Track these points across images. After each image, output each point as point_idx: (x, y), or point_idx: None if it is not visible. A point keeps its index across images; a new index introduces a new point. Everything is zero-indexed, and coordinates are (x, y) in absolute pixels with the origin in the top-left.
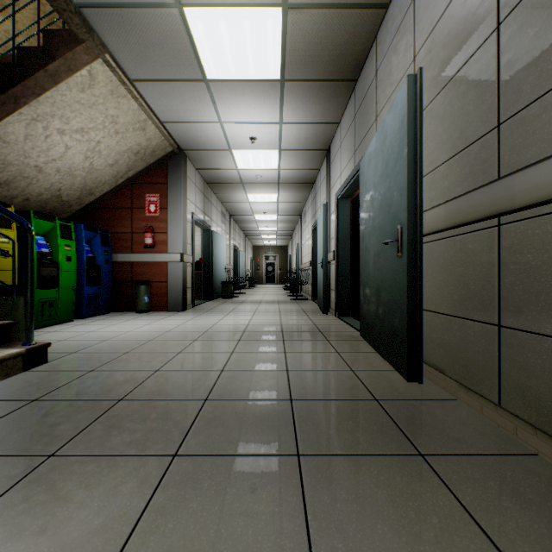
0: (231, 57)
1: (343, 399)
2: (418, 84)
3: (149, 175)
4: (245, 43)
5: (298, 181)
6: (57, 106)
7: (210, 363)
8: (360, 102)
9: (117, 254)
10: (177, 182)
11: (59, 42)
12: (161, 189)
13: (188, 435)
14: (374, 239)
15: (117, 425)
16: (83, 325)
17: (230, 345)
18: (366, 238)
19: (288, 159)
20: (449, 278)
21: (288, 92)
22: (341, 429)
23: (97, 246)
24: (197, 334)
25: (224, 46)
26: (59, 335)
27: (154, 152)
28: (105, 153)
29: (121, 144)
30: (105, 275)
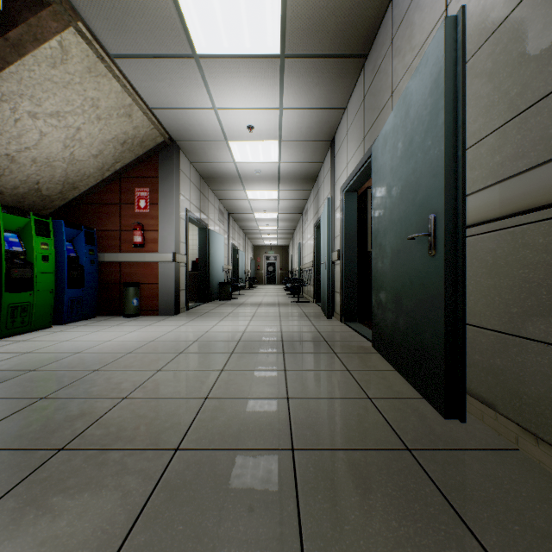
0: (223, 26)
1: (364, 449)
2: (460, 28)
3: (139, 168)
4: (239, 7)
5: (300, 176)
6: (25, 84)
7: (192, 386)
8: (370, 79)
9: (104, 254)
10: (169, 175)
11: (22, 5)
12: (152, 183)
13: (137, 525)
14: (392, 234)
15: (38, 501)
16: (60, 332)
17: (221, 359)
18: (381, 234)
19: (289, 152)
20: (504, 283)
21: (289, 71)
22: (366, 510)
23: (80, 244)
24: (185, 344)
25: (215, 11)
26: (27, 345)
27: (143, 142)
28: (87, 141)
29: (104, 132)
30: (90, 276)
